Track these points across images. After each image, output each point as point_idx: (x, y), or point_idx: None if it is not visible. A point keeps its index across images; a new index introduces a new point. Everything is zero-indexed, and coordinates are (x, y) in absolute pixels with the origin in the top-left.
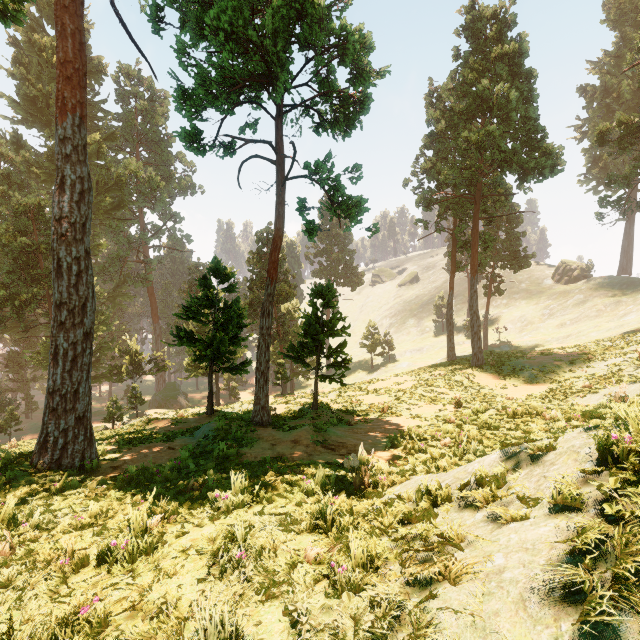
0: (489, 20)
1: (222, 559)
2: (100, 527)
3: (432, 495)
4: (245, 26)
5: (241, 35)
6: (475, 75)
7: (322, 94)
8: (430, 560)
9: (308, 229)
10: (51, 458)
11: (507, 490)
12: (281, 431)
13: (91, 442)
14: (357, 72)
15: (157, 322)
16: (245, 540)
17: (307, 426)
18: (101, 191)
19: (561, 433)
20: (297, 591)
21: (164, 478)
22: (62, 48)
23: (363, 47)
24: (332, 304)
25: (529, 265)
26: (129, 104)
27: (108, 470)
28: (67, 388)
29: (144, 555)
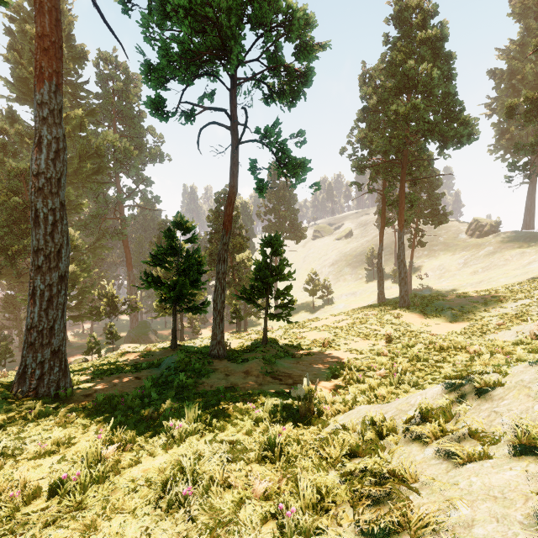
0: (414, 10)
1: (168, 496)
2: (61, 455)
3: (376, 426)
4: (202, 4)
5: (199, 11)
6: (402, 56)
7: (271, 69)
8: (383, 502)
9: (258, 187)
10: (29, 387)
11: (455, 425)
12: (235, 363)
13: (65, 373)
14: (302, 46)
15: (131, 270)
16: (193, 473)
17: (257, 359)
18: (83, 158)
19: (505, 367)
20: (243, 535)
21: (128, 406)
22: (40, 23)
23: (307, 25)
24: (279, 252)
25: (447, 221)
26: (107, 85)
27: (80, 398)
28: (43, 325)
29: (95, 487)
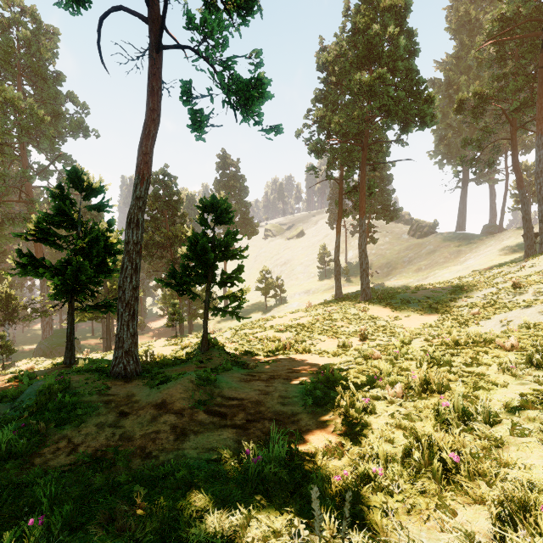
0: None
1: None
2: None
3: None
4: None
5: None
6: (367, 21)
7: None
8: None
9: (195, 121)
10: None
11: None
12: (149, 386)
13: None
14: None
15: None
16: None
17: (186, 377)
18: None
19: None
20: None
21: None
22: None
23: None
24: (226, 218)
25: (398, 217)
26: (10, 33)
27: None
28: None
29: None
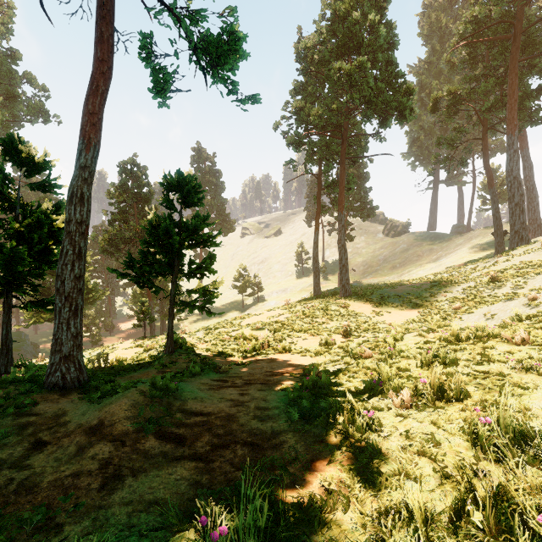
0: None
1: None
2: None
3: None
4: None
5: None
6: (347, 7)
7: None
8: None
9: (156, 82)
10: None
11: None
12: (90, 399)
13: None
14: None
15: None
16: None
17: (136, 388)
18: None
19: None
20: None
21: None
22: None
23: None
24: (194, 199)
25: (374, 215)
26: None
27: None
28: None
29: None
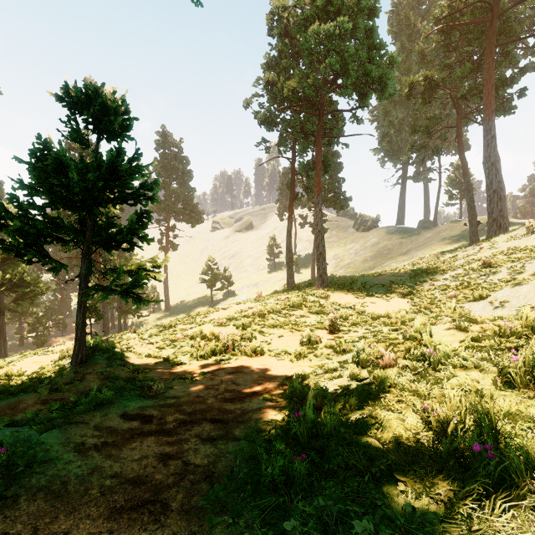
0: None
1: None
2: None
3: None
4: None
5: None
6: None
7: None
8: None
9: None
10: None
11: None
12: None
13: None
14: None
15: None
16: None
17: None
18: None
19: None
20: None
21: None
22: None
23: None
24: (113, 123)
25: (348, 206)
26: None
27: None
28: None
29: None
